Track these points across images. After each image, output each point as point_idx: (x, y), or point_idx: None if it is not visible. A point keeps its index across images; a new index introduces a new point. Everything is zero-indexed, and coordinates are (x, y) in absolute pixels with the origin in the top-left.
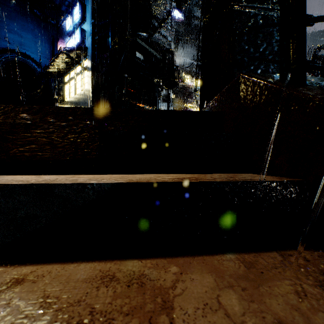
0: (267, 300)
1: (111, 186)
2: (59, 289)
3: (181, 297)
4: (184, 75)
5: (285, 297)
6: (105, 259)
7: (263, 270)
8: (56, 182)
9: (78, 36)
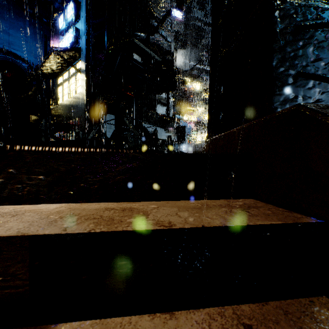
0: None
1: None
2: None
3: None
4: (184, 78)
5: None
6: None
7: None
8: None
9: (72, 36)
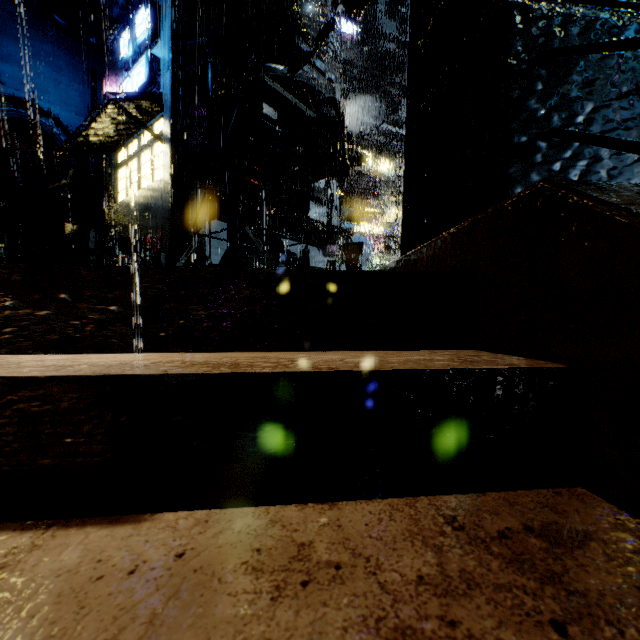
0: None
1: None
2: None
3: None
4: (360, 152)
5: None
6: None
7: None
8: None
9: (145, 70)
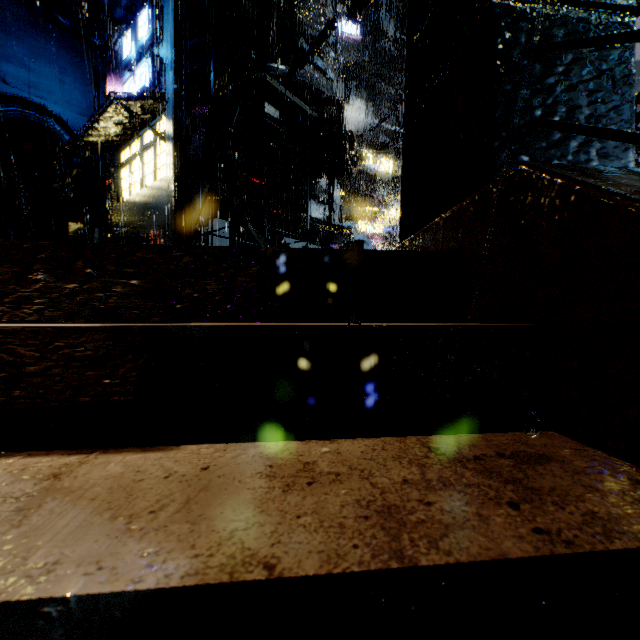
0: None
1: (135, 601)
2: None
3: None
4: (361, 151)
5: None
6: None
7: None
8: None
9: (148, 71)
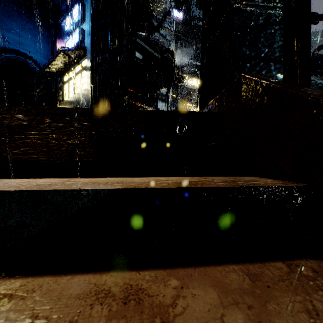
0: (276, 321)
1: (107, 192)
2: (50, 307)
3: (183, 318)
4: (183, 75)
5: (295, 317)
6: (101, 271)
7: (269, 284)
8: (49, 188)
9: (77, 36)
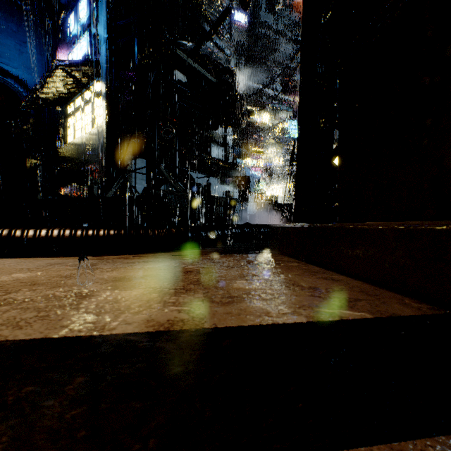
0: None
1: None
2: None
3: None
4: (249, 108)
5: None
6: None
7: None
8: None
9: (86, 44)
